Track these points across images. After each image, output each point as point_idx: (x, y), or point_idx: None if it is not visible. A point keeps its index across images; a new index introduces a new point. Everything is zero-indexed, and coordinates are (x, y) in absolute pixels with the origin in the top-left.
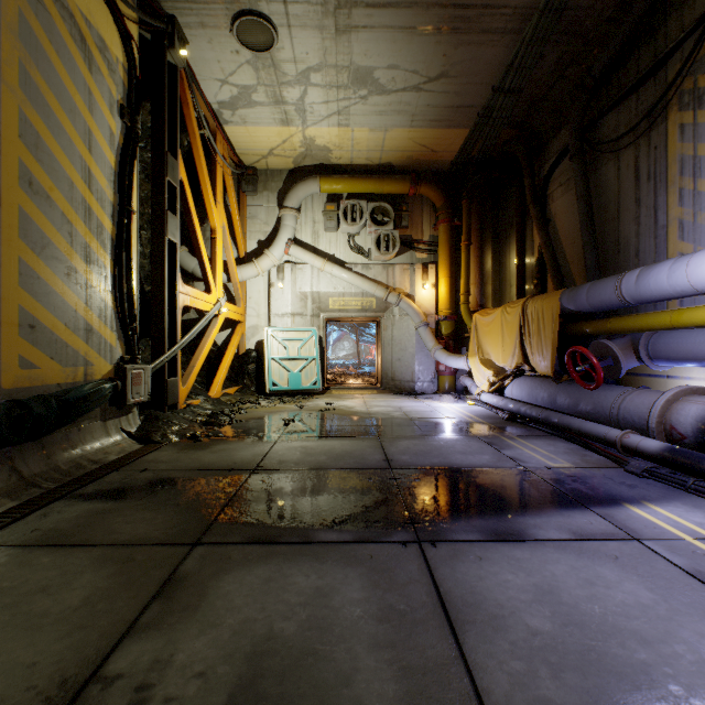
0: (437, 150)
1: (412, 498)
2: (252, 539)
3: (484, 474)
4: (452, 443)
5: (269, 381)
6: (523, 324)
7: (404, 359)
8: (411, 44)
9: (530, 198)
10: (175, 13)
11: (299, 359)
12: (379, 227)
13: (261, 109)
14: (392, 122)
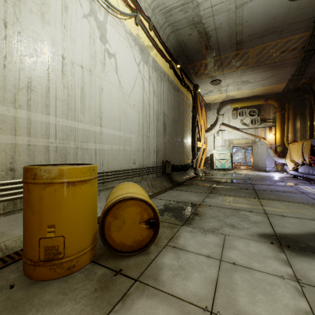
0: (274, 89)
1: (253, 182)
2: (226, 182)
3: (271, 182)
4: (268, 179)
5: (215, 165)
6: (302, 148)
7: (262, 160)
8: (259, 74)
9: (312, 103)
10: (198, 84)
11: (223, 159)
12: (252, 117)
13: (214, 92)
14: (255, 87)
